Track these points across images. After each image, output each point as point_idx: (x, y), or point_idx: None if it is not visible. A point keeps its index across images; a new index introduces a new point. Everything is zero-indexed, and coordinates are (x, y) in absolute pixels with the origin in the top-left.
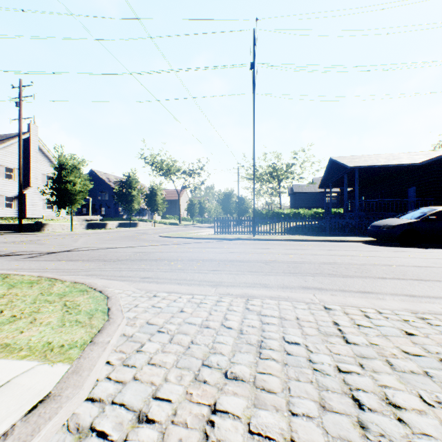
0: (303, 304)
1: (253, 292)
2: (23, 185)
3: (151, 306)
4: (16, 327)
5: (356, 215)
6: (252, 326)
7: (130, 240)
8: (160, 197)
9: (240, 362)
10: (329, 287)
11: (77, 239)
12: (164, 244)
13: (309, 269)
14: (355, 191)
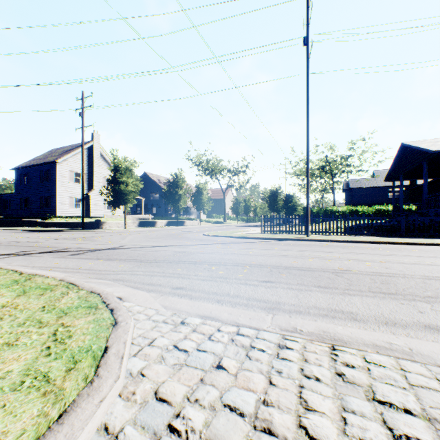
0: None
1: (336, 330)
2: (88, 188)
3: (172, 347)
4: None
5: None
6: None
7: (174, 238)
8: (205, 195)
9: None
10: None
11: (126, 236)
12: (207, 244)
13: (411, 288)
14: None
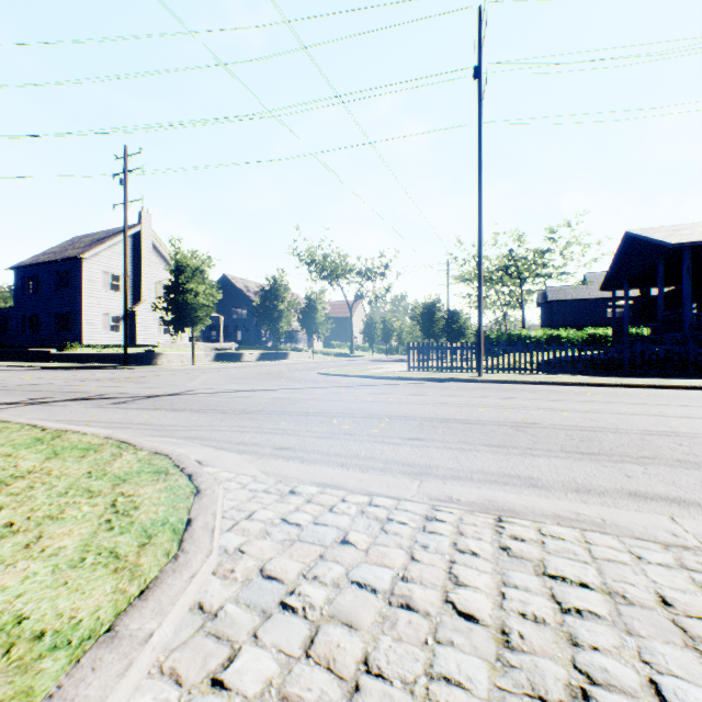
0: (658, 550)
1: (506, 498)
2: (134, 299)
3: (279, 521)
4: None
5: (686, 337)
6: (534, 618)
7: (272, 379)
8: (321, 312)
9: None
10: (701, 498)
11: (196, 376)
12: (324, 387)
13: (622, 446)
14: (683, 291)
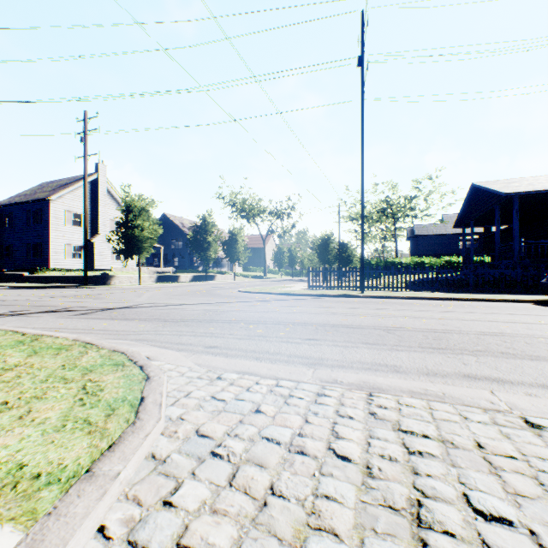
0: (479, 413)
1: (376, 380)
2: (91, 233)
3: (210, 398)
4: None
5: (516, 263)
6: (389, 457)
7: (203, 296)
8: (241, 243)
9: None
10: (514, 378)
11: (142, 293)
12: (243, 301)
13: (463, 343)
14: (513, 229)
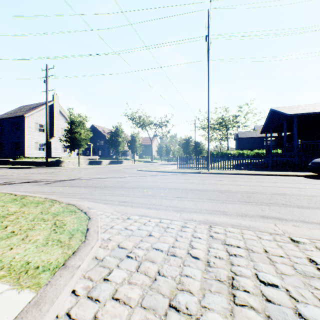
0: (267, 235)
1: (214, 219)
2: (50, 136)
3: (124, 229)
4: (10, 243)
5: (295, 154)
6: (219, 257)
7: (116, 173)
8: (138, 142)
9: (212, 307)
10: (288, 217)
11: (81, 171)
12: (140, 176)
13: (262, 199)
14: (294, 134)
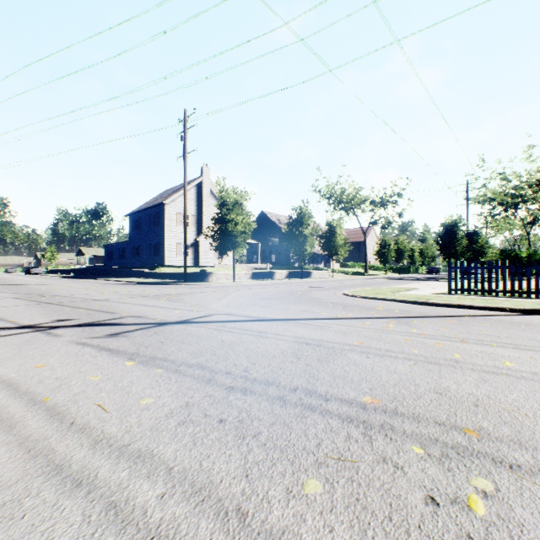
0: None
1: None
2: (197, 232)
3: None
4: None
5: None
6: None
7: (296, 301)
8: (340, 236)
9: None
10: None
11: (227, 294)
12: (359, 317)
13: None
14: None
